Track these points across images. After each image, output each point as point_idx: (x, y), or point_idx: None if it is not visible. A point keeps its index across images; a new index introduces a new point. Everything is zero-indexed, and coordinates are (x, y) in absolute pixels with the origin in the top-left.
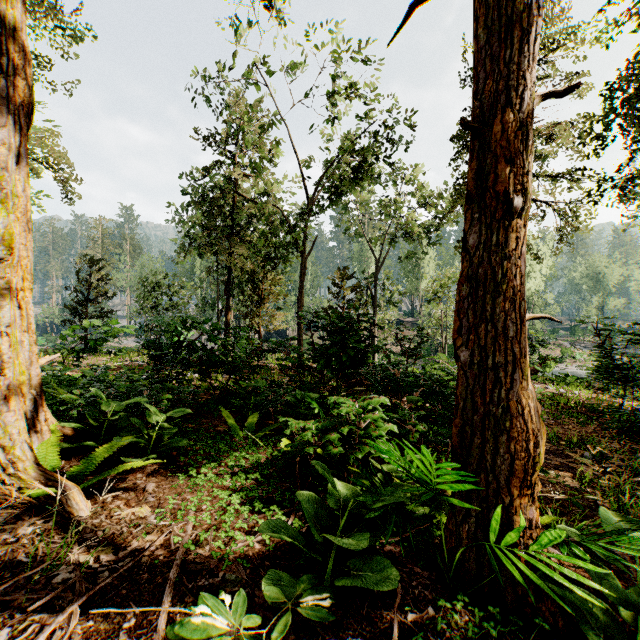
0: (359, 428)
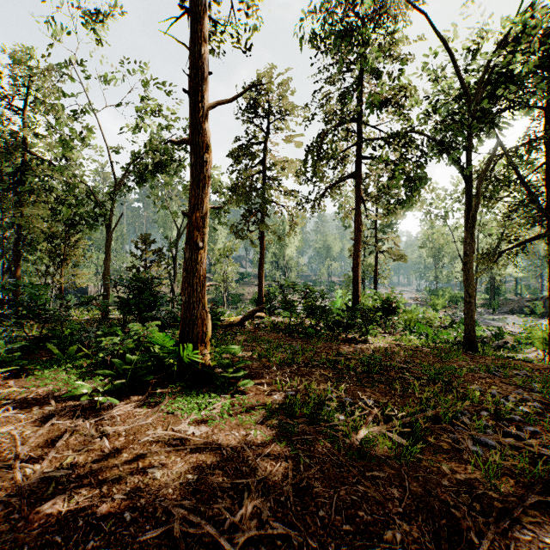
0: (144, 336)
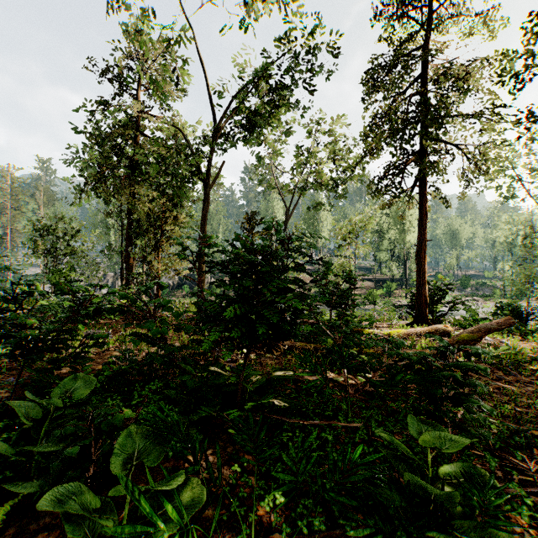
0: None
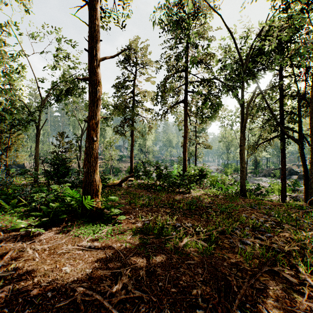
0: (61, 192)
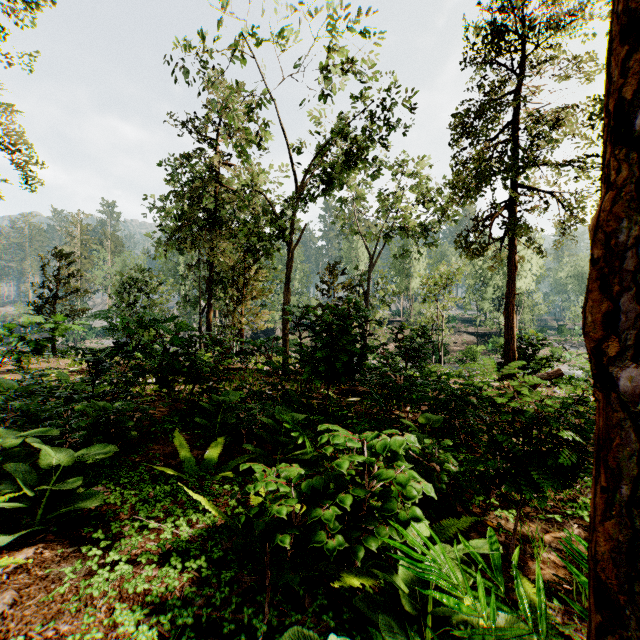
0: (370, 490)
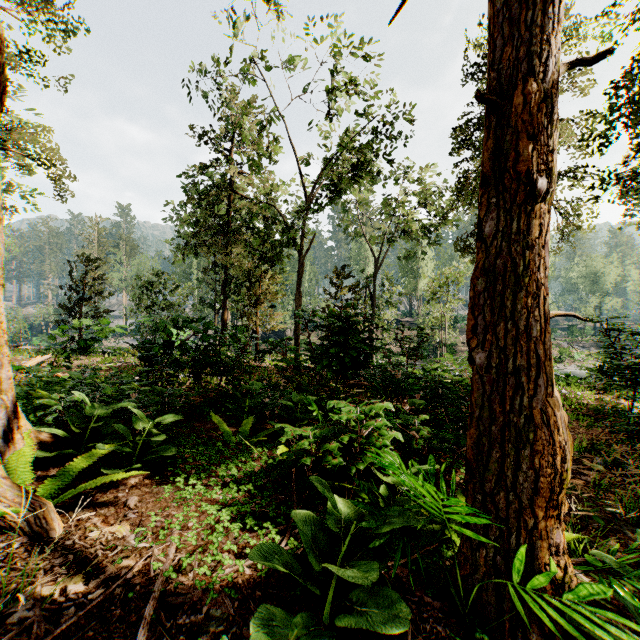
0: (360, 436)
